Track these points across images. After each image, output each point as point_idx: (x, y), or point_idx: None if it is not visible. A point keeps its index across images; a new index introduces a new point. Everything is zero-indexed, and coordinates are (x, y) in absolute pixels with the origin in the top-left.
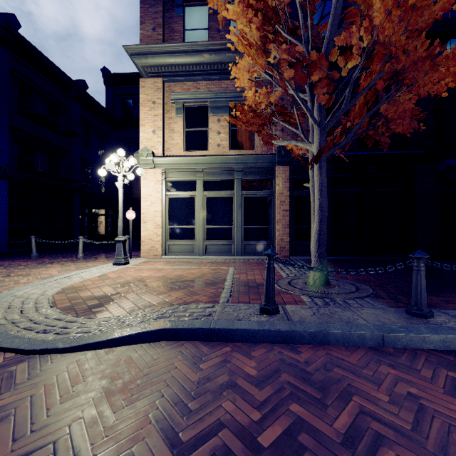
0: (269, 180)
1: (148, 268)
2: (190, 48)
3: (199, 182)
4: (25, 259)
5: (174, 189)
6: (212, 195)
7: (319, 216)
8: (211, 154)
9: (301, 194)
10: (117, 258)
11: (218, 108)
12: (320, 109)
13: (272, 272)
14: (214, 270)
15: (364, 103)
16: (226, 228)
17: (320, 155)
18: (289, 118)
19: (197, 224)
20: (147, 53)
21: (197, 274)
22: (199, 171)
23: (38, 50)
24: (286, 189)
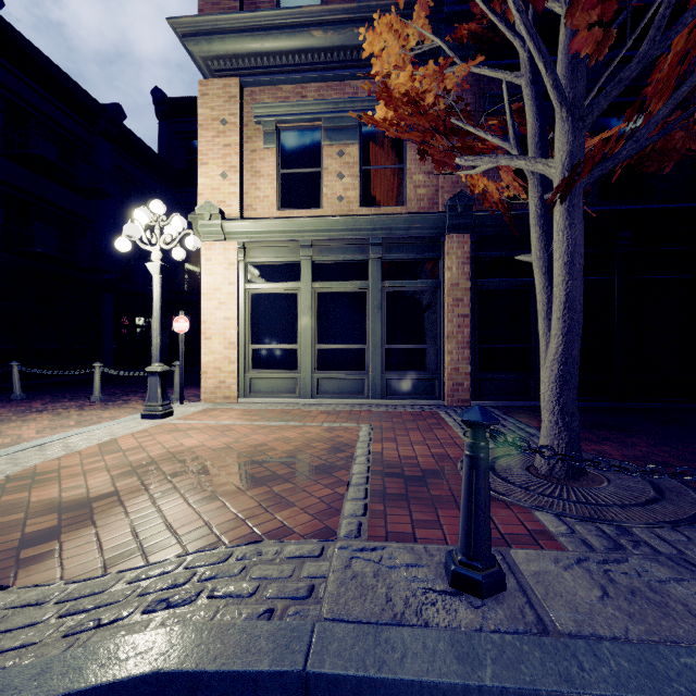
0: (433, 261)
1: (204, 426)
2: (288, 21)
3: (304, 266)
4: (1, 403)
5: (261, 278)
6: (329, 289)
7: (565, 323)
8: (326, 215)
9: (491, 287)
10: (150, 404)
11: (339, 131)
12: (572, 72)
13: (484, 472)
14: (330, 430)
15: (679, 55)
16: (353, 348)
17: (573, 179)
18: (474, 140)
19: (302, 341)
20: (211, 31)
21: (296, 442)
22: (306, 245)
23: (38, 49)
24: (465, 277)
